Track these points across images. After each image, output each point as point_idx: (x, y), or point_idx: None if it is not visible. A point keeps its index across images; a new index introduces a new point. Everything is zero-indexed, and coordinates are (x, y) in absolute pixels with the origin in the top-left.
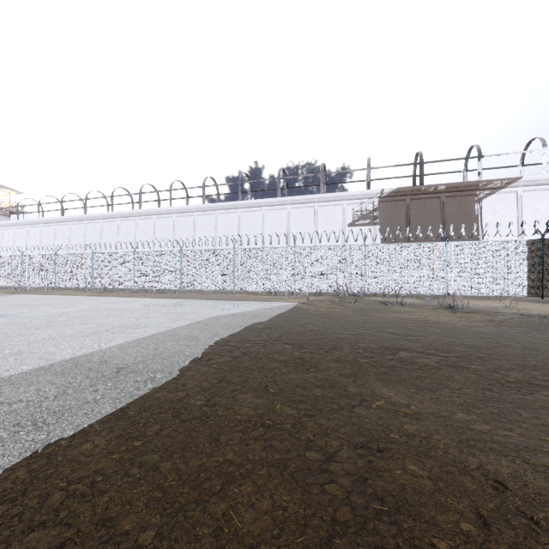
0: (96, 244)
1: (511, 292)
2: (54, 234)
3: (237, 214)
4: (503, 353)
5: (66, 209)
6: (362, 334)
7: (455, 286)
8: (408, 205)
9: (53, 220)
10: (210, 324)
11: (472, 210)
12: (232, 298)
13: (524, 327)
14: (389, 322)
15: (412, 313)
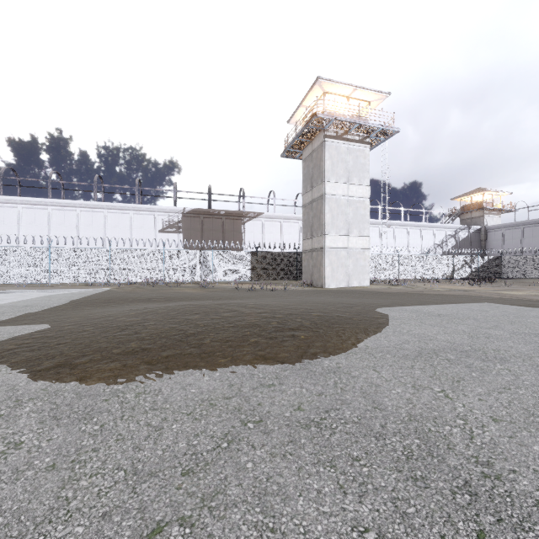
0: None
1: (244, 279)
2: None
3: (47, 210)
4: (193, 297)
5: None
6: (142, 296)
7: (218, 276)
8: (202, 221)
9: None
10: (53, 297)
11: (240, 229)
12: (52, 288)
13: (222, 292)
14: (162, 293)
15: (181, 290)
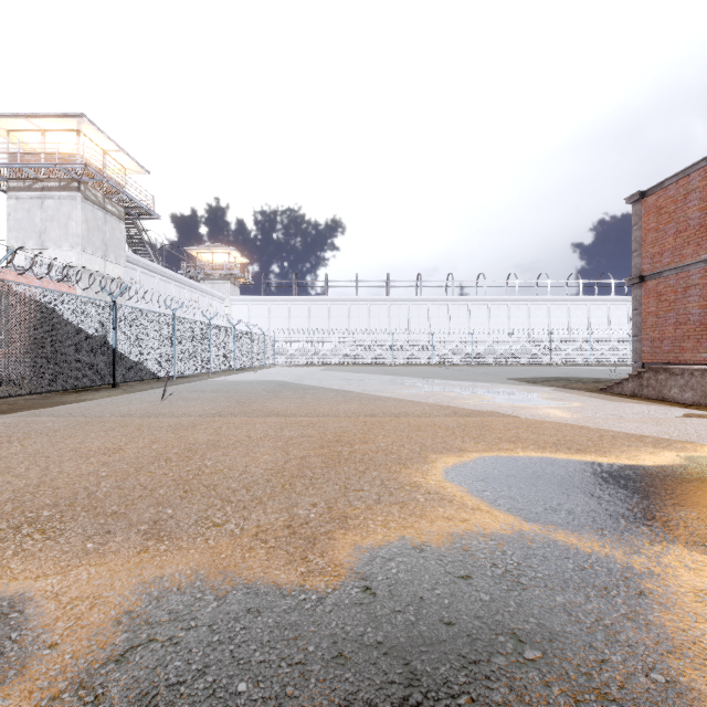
0: (403, 324)
1: None
2: (348, 313)
3: (546, 306)
4: None
5: (331, 286)
6: None
7: None
8: None
9: (348, 300)
10: None
11: None
12: None
13: None
14: None
15: None
